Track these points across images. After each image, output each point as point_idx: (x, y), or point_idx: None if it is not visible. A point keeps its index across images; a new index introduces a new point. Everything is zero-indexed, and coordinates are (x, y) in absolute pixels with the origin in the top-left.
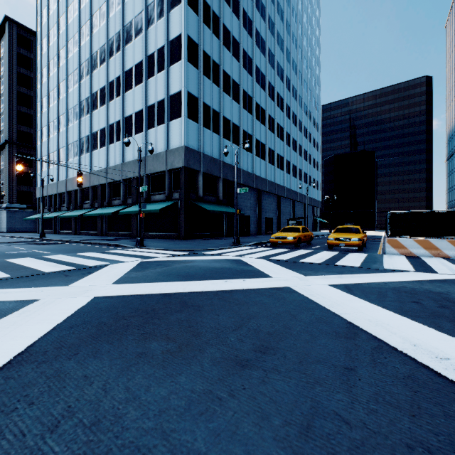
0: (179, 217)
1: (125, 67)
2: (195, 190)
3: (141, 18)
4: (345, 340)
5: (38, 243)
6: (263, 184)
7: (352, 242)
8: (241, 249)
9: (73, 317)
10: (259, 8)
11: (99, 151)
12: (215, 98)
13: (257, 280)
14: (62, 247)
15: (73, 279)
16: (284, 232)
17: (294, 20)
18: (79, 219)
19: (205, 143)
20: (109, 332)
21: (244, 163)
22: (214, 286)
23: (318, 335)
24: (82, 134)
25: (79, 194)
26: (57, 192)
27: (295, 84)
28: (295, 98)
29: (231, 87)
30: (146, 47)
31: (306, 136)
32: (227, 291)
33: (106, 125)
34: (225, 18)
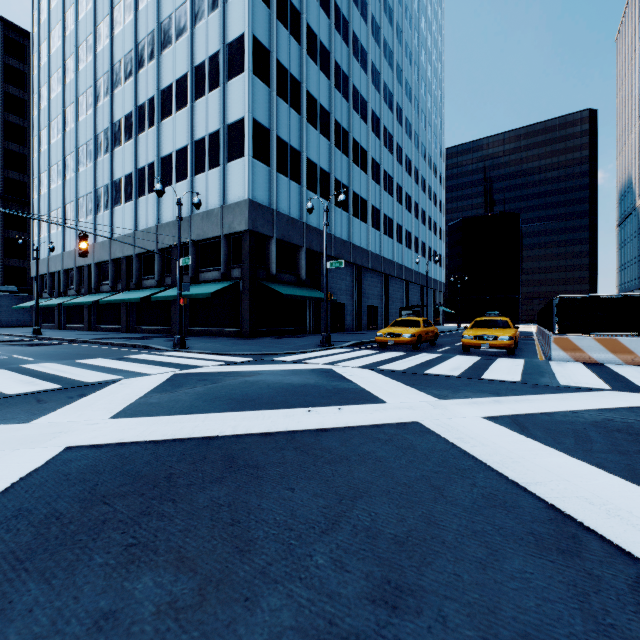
0: (241, 304)
1: (161, 83)
2: (265, 264)
3: (184, 10)
4: (563, 561)
5: (25, 344)
6: (364, 257)
7: (499, 341)
8: (333, 352)
9: (2, 498)
10: (359, 3)
11: (123, 208)
12: (294, 130)
13: (362, 408)
14: (59, 350)
15: (48, 407)
16: (397, 326)
17: (408, 24)
18: (94, 307)
19: (280, 197)
20: (58, 542)
21: (337, 227)
22: (288, 421)
23: (499, 544)
24: (99, 183)
25: (95, 271)
26: (63, 268)
27: (409, 116)
28: (409, 135)
29: (318, 116)
30: (192, 53)
31: (424, 191)
32: (311, 431)
33: (134, 169)
34: (309, 15)
